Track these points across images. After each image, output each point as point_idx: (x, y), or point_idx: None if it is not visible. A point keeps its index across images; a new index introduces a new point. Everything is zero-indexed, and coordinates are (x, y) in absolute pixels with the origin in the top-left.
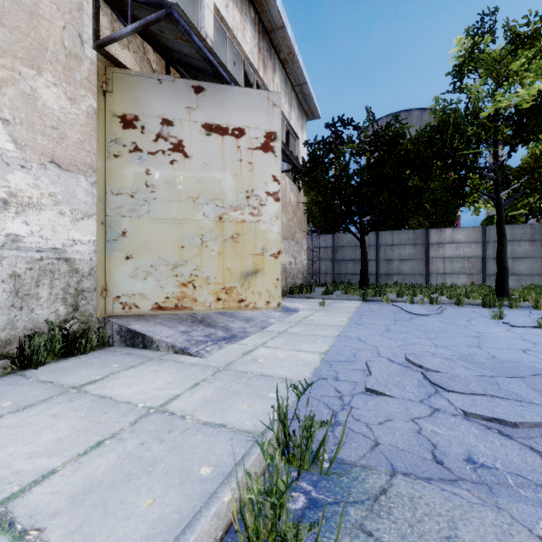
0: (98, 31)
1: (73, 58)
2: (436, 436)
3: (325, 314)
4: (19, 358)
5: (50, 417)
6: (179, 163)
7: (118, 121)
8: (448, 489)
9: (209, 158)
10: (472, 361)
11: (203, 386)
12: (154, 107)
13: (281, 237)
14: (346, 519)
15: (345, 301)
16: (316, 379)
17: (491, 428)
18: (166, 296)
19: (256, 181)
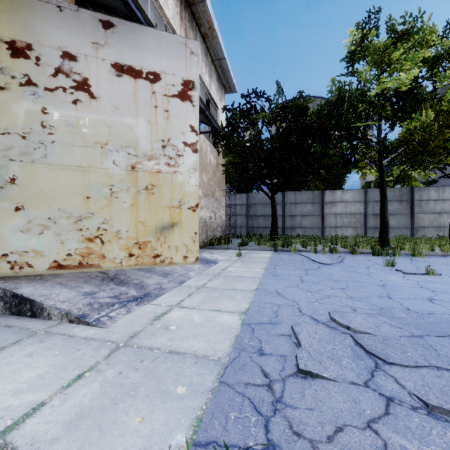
0: None
1: None
2: None
3: (242, 265)
4: None
5: None
6: (84, 104)
7: (4, 47)
8: None
9: (120, 101)
10: (393, 316)
11: (87, 380)
12: (52, 37)
13: (202, 194)
14: None
15: (259, 251)
16: (237, 355)
17: None
18: (67, 253)
19: (172, 130)
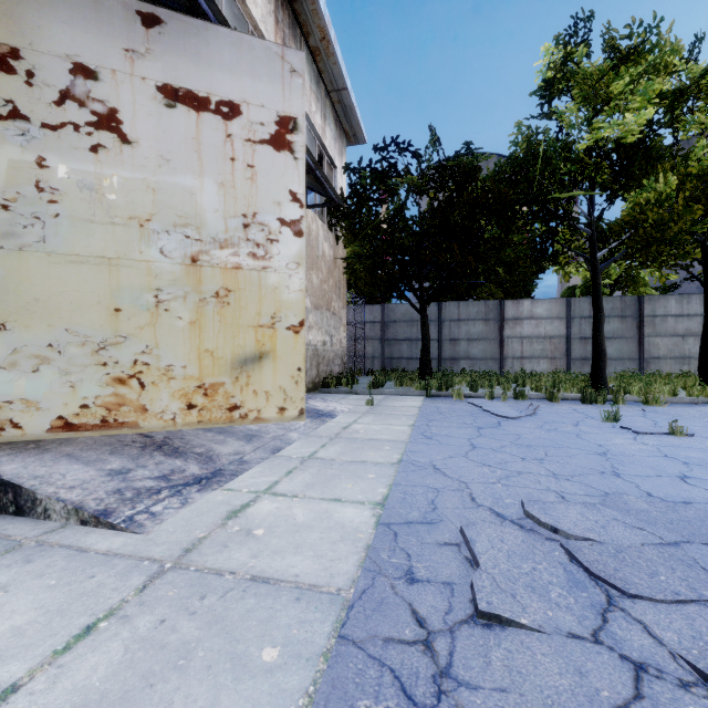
0: None
1: None
2: None
3: (376, 420)
4: None
5: None
6: (111, 153)
7: None
8: None
9: (172, 149)
10: (627, 507)
11: (101, 637)
12: (56, 39)
13: (311, 305)
14: None
15: (402, 396)
16: (369, 583)
17: None
18: (82, 404)
19: (260, 199)
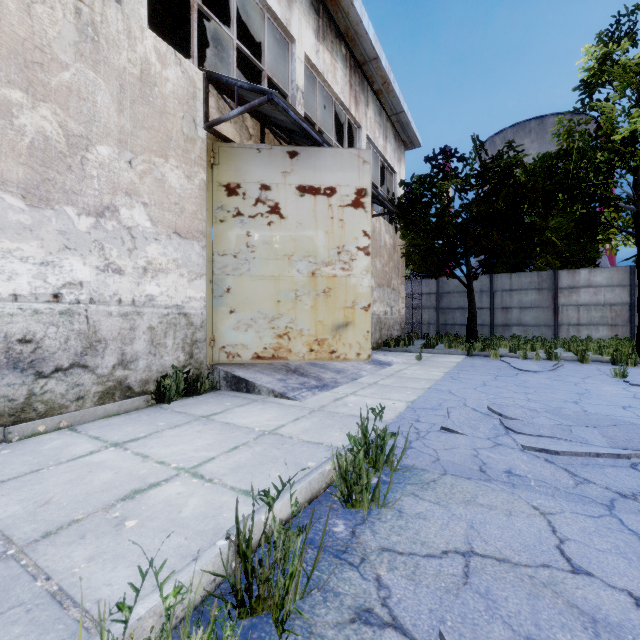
0: (208, 113)
1: (189, 141)
2: (489, 458)
3: (420, 368)
4: (157, 394)
5: (196, 432)
6: (276, 224)
7: (223, 190)
8: (481, 483)
9: (303, 218)
10: (558, 413)
11: (303, 420)
12: (254, 175)
13: (375, 285)
14: (404, 489)
15: (447, 355)
16: (399, 420)
17: (540, 457)
18: (264, 347)
19: (346, 237)
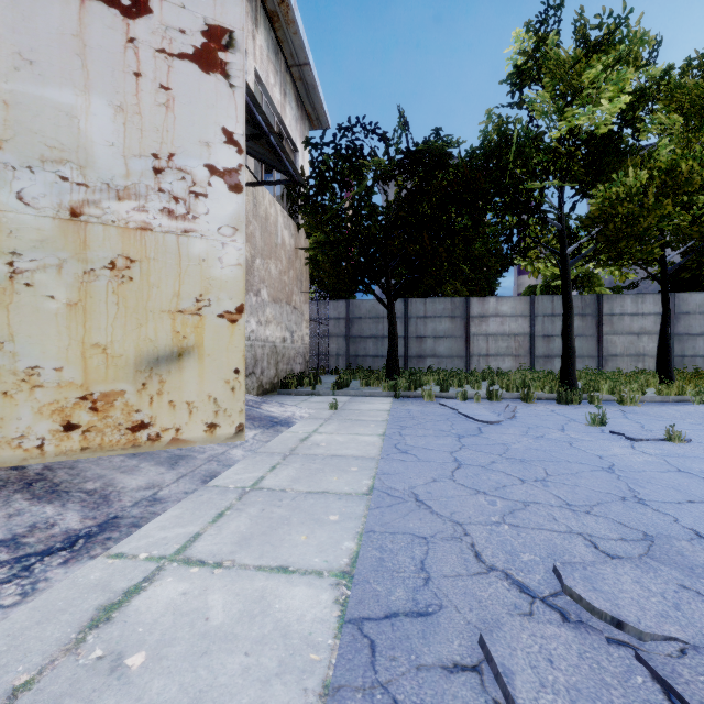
0: None
1: None
2: None
3: (340, 429)
4: None
5: None
6: None
7: None
8: None
9: (38, 47)
10: (688, 562)
11: None
12: None
13: (268, 298)
14: None
15: (369, 398)
16: None
17: None
18: None
19: (180, 135)
